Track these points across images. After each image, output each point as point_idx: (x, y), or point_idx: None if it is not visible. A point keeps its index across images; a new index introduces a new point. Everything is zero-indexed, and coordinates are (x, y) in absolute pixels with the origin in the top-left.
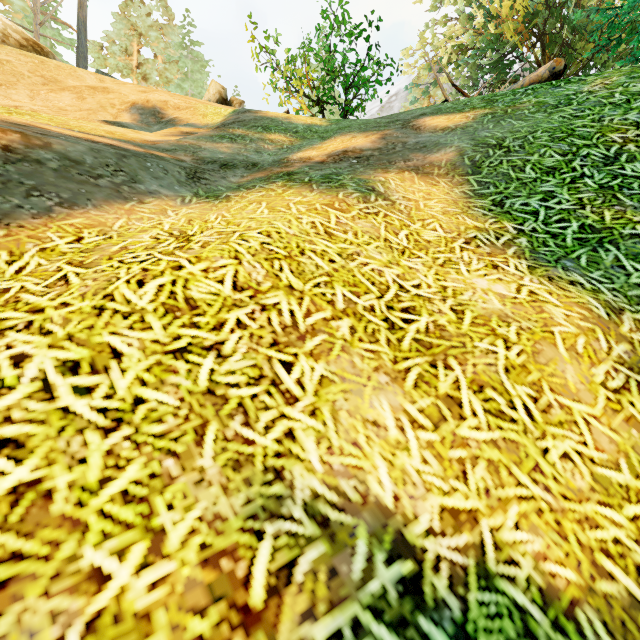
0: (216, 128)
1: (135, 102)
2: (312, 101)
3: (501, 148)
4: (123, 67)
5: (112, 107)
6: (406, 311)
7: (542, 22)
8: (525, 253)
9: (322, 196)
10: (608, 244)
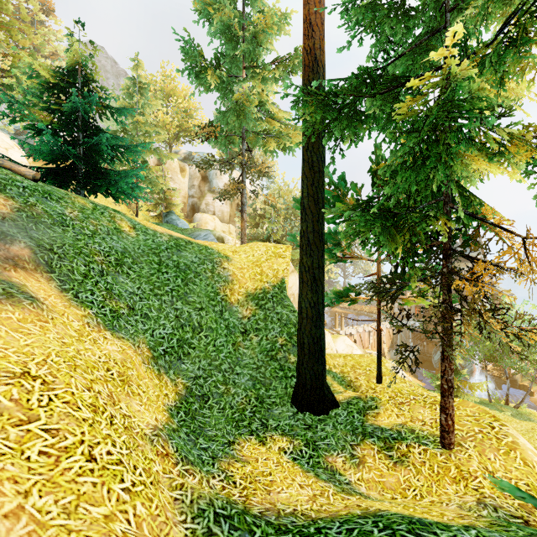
0: None
1: None
2: None
3: (55, 253)
4: None
5: None
6: (108, 370)
7: None
8: (106, 327)
9: (22, 310)
10: (120, 318)
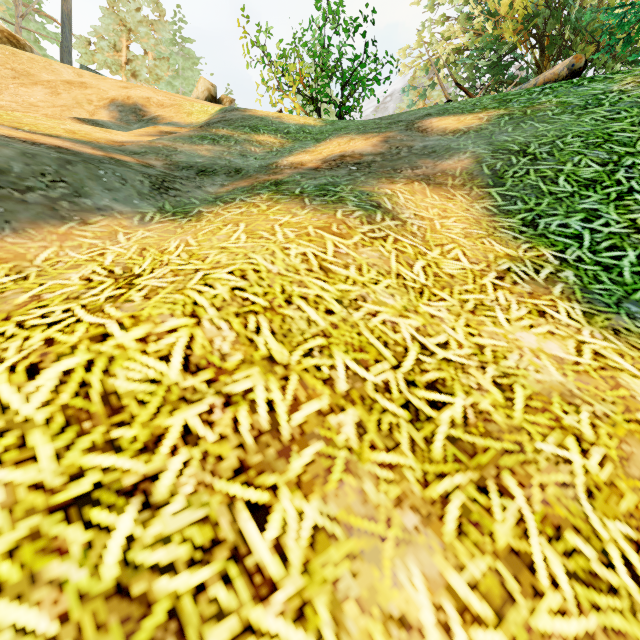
0: (199, 127)
1: (114, 98)
2: (305, 99)
3: (526, 155)
4: (111, 63)
5: (89, 103)
6: (433, 387)
7: (542, 22)
8: (575, 293)
9: (316, 215)
10: None
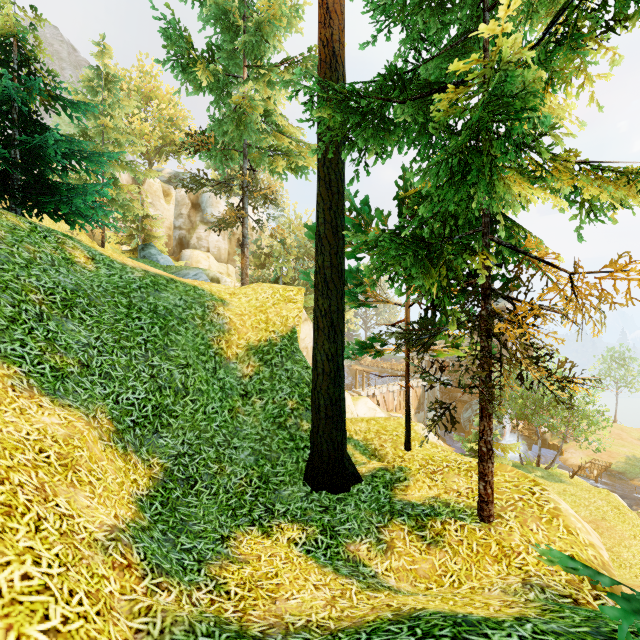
0: None
1: None
2: None
3: None
4: None
5: None
6: (42, 452)
7: None
8: (42, 391)
9: None
10: (67, 378)
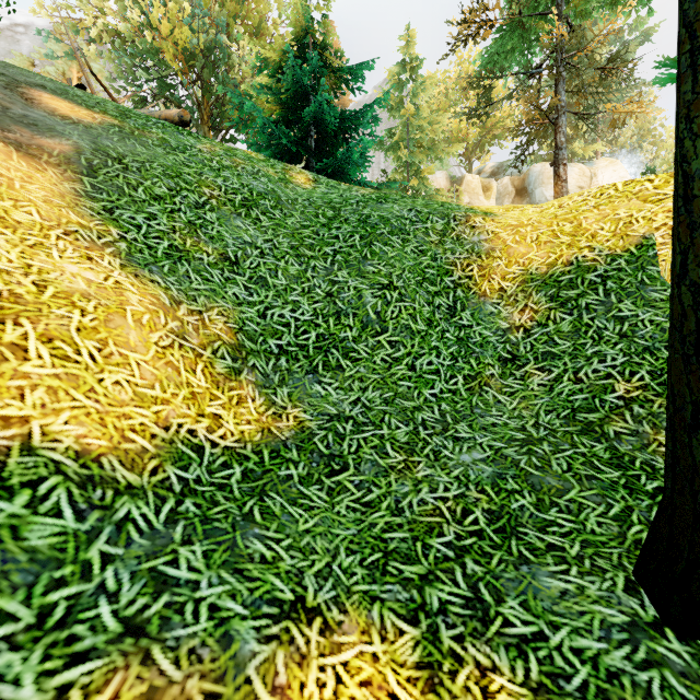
0: None
1: None
2: None
3: (121, 163)
4: None
5: None
6: None
7: (200, 66)
8: (122, 254)
9: None
10: (185, 261)
